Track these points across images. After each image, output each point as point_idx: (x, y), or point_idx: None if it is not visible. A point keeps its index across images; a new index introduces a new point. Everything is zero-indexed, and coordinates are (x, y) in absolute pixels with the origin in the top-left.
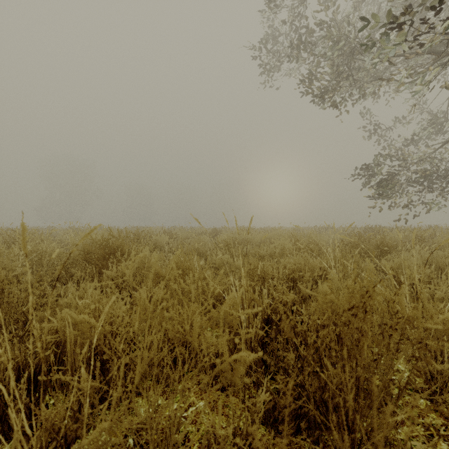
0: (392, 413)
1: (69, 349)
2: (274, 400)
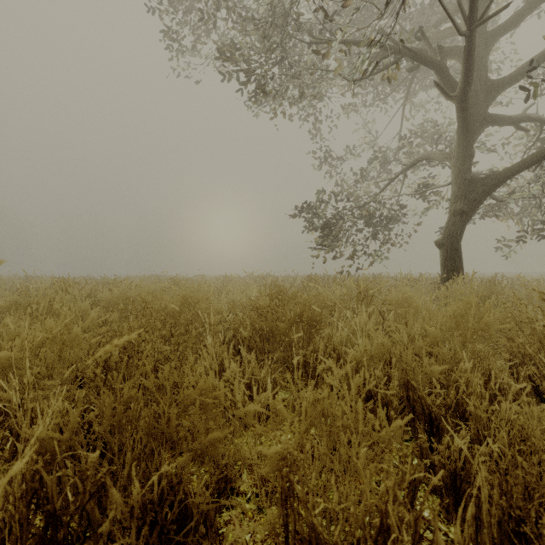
0: None
1: None
2: None
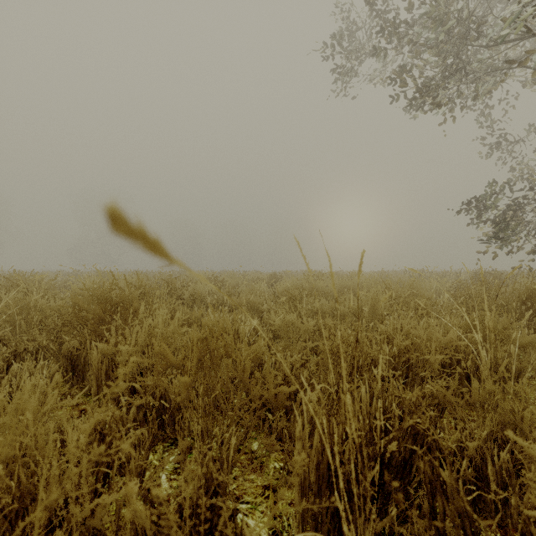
0: None
1: None
2: None
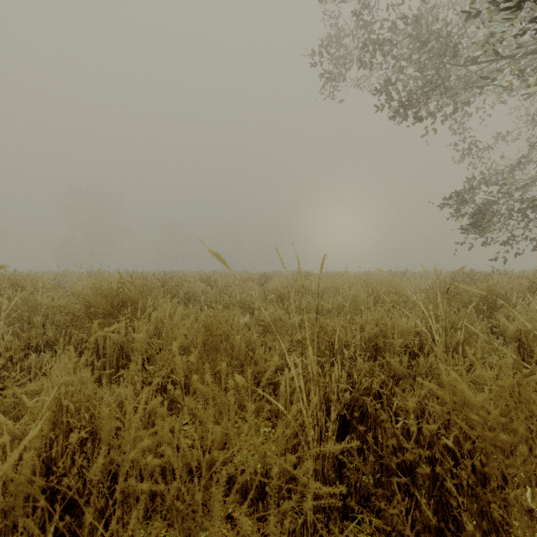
0: None
1: None
2: None
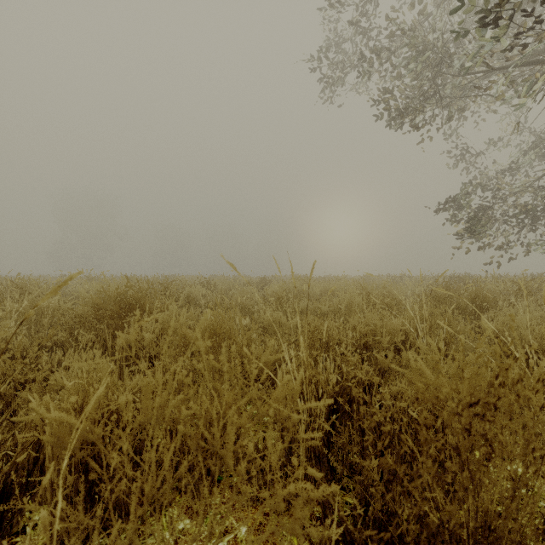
0: None
1: (49, 453)
2: None
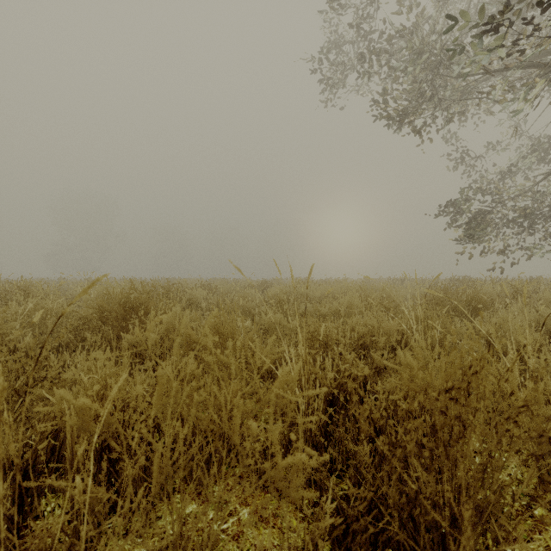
0: (510, 538)
1: (69, 441)
2: (346, 522)
